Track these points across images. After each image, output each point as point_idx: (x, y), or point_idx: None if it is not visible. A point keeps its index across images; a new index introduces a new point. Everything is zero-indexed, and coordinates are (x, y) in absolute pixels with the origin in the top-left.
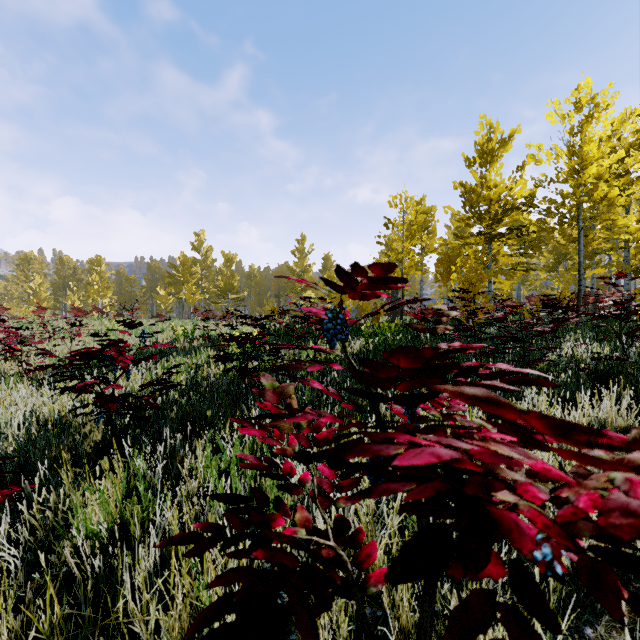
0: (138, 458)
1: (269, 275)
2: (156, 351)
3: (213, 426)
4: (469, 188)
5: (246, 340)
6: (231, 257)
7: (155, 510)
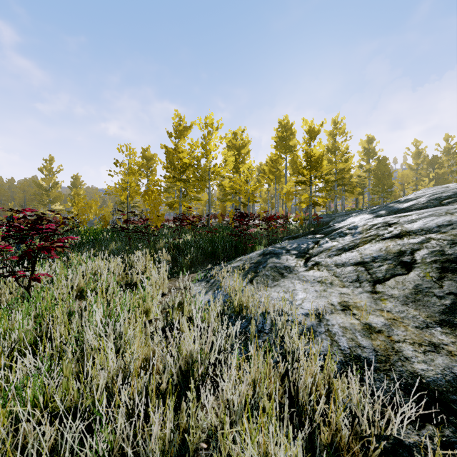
0: None
1: (13, 186)
2: None
3: None
4: (168, 150)
5: None
6: None
7: None
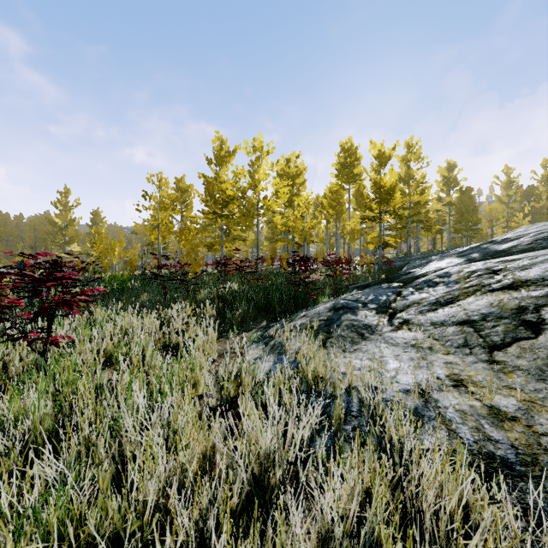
0: None
1: (22, 224)
2: None
3: None
4: (207, 180)
5: None
6: None
7: None
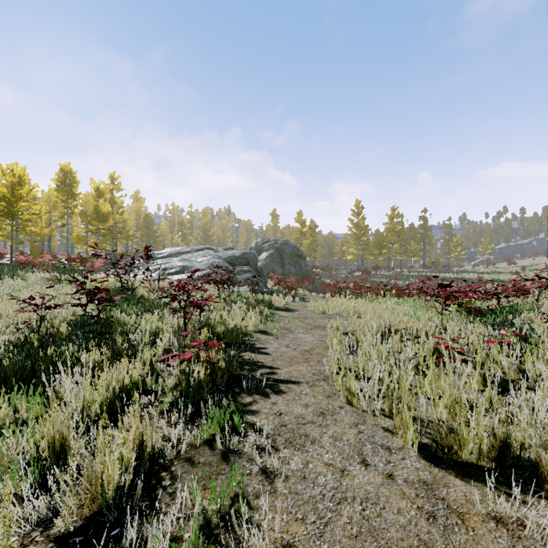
0: None
1: None
2: None
3: None
4: None
5: None
6: None
7: None
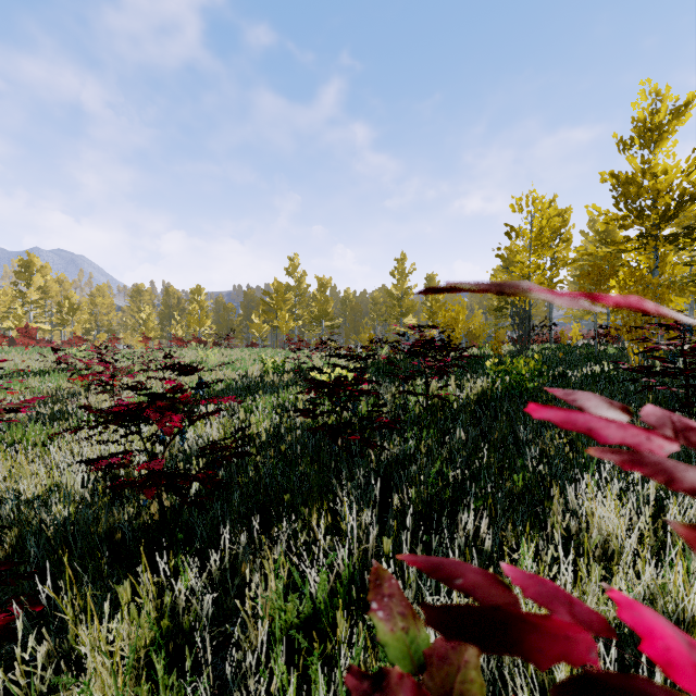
0: (188, 562)
1: (365, 300)
2: (244, 386)
3: (294, 509)
4: (625, 178)
5: (339, 389)
6: (325, 281)
7: (200, 665)
